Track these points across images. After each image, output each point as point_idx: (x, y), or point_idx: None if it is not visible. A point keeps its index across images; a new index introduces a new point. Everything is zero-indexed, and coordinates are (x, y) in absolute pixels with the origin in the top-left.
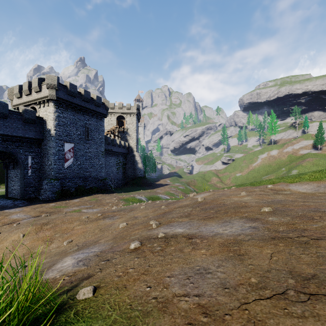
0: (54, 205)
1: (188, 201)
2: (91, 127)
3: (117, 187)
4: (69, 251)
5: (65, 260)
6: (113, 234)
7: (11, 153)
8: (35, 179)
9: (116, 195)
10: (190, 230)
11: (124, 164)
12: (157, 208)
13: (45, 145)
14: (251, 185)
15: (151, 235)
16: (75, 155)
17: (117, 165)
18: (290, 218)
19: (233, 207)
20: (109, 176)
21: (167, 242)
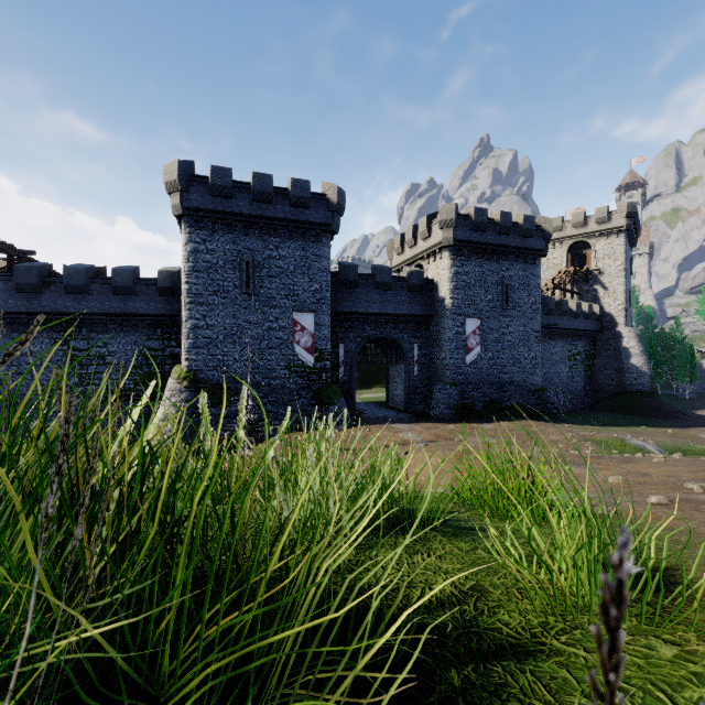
0: (453, 428)
1: None
2: (514, 283)
3: (570, 411)
4: None
5: None
6: (598, 487)
7: (394, 341)
8: (422, 382)
9: (572, 428)
10: None
11: (588, 358)
12: (704, 468)
13: (435, 326)
14: None
15: (690, 498)
16: (482, 340)
17: (569, 360)
18: None
19: None
20: (550, 384)
21: None
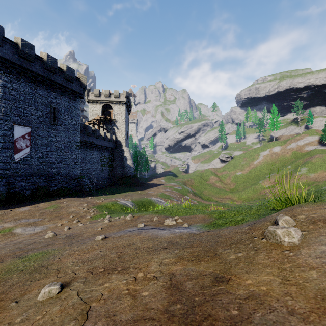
0: None
1: None
2: (60, 108)
3: (101, 188)
4: None
5: None
6: None
7: None
8: None
9: (92, 199)
10: None
11: (111, 161)
12: None
13: None
14: None
15: None
16: (33, 143)
17: (101, 162)
18: None
19: None
20: (90, 174)
21: None
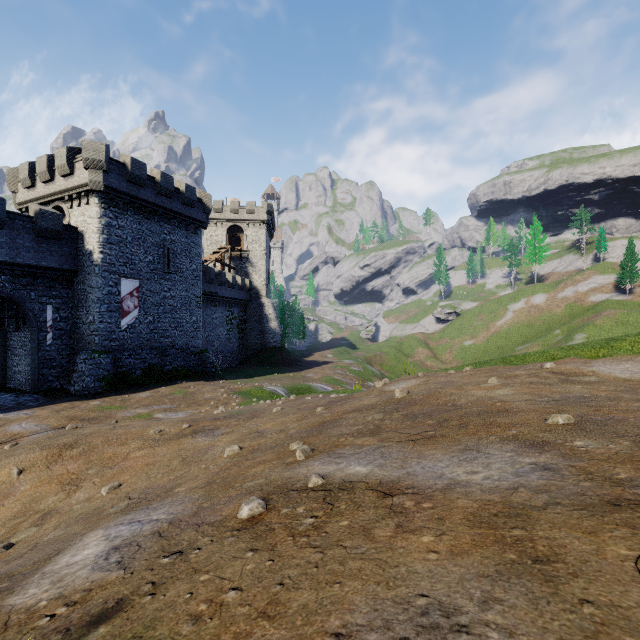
0: (99, 404)
1: (374, 398)
2: (176, 248)
3: (228, 368)
4: (107, 513)
5: (88, 539)
6: (208, 471)
7: (12, 299)
8: (61, 352)
9: (226, 383)
10: (384, 470)
11: (242, 322)
12: (307, 412)
13: (81, 284)
14: (506, 364)
15: (291, 480)
16: (142, 303)
17: (228, 324)
18: (631, 444)
19: (476, 411)
20: (211, 346)
21: (330, 504)
